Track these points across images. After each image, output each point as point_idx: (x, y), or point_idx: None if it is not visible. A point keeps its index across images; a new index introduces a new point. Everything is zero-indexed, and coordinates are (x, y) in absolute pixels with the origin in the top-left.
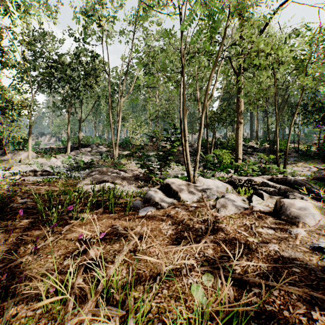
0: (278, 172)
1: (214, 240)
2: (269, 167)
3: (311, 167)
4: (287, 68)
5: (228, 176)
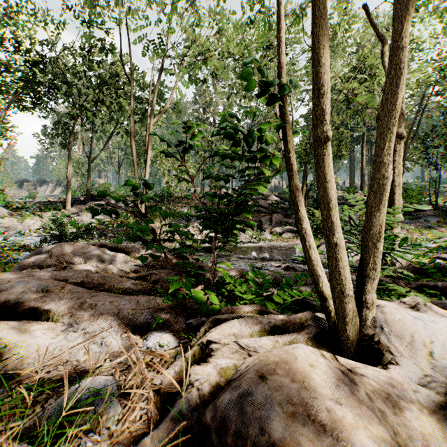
0: None
1: None
2: None
3: None
4: None
5: None
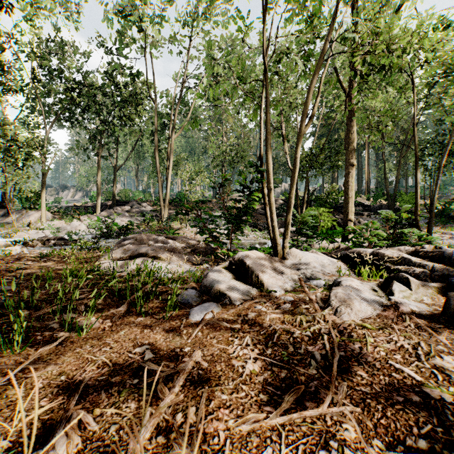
0: (423, 241)
1: (349, 395)
2: (402, 233)
3: (452, 234)
4: (431, 75)
5: (332, 248)
